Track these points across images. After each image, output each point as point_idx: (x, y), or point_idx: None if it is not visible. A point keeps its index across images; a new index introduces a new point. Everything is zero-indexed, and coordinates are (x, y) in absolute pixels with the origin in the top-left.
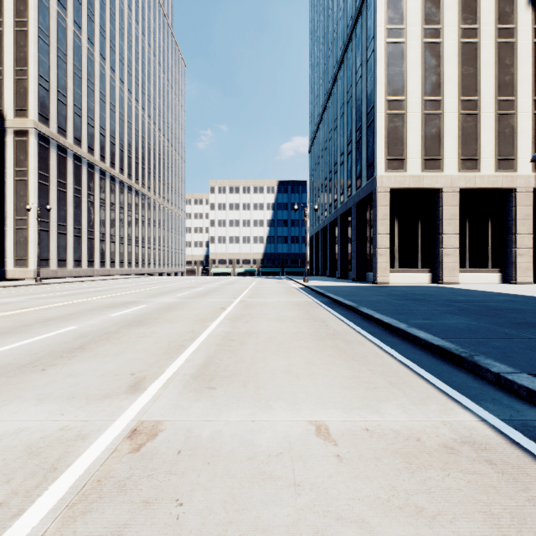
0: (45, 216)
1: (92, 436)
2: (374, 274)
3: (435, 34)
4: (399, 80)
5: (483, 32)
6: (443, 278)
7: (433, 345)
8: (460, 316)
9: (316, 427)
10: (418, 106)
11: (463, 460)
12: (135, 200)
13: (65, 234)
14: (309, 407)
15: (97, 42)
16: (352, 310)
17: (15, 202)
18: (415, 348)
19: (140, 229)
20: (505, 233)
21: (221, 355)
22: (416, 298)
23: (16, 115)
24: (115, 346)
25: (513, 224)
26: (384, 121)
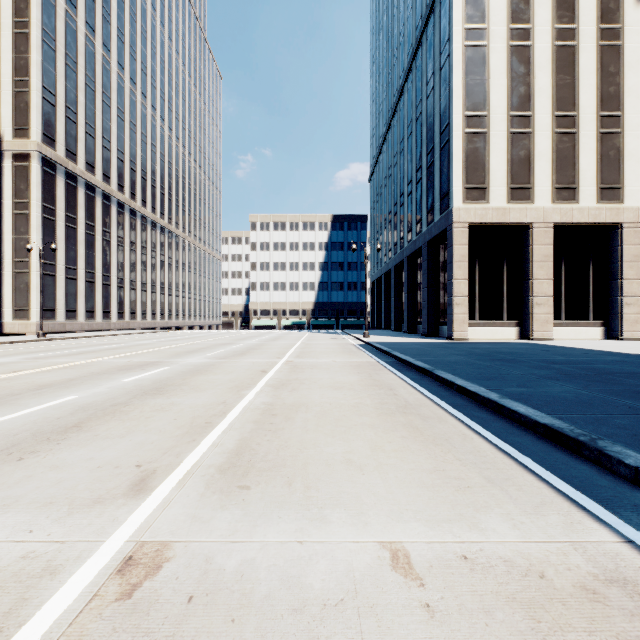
0: (51, 257)
1: (66, 570)
2: (450, 328)
3: (523, 36)
4: (480, 92)
5: (582, 33)
6: (533, 333)
7: (538, 423)
8: (564, 382)
9: (391, 553)
10: (503, 123)
11: (616, 614)
12: (160, 239)
13: (75, 280)
14: (379, 519)
15: (114, 48)
16: (425, 373)
17: (14, 240)
18: (514, 427)
19: (166, 274)
20: (609, 278)
21: (259, 437)
22: (504, 358)
23: (15, 135)
24: (121, 423)
25: (619, 267)
26: (462, 142)
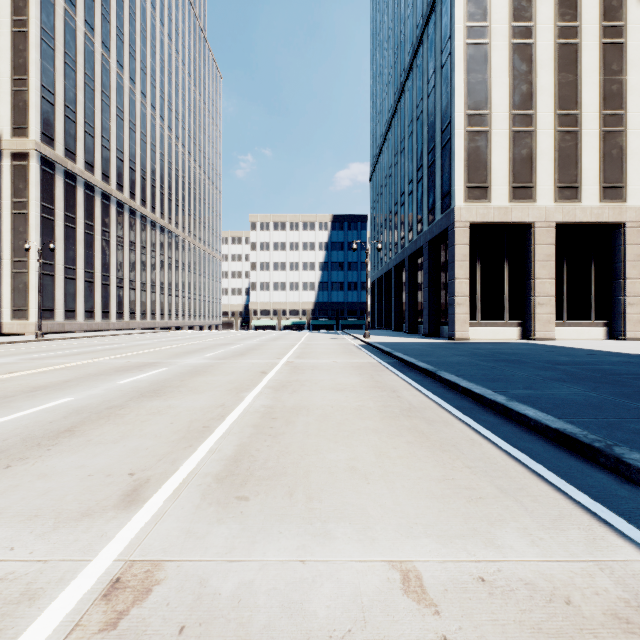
0: (49, 257)
1: (46, 594)
2: (451, 328)
3: (525, 33)
4: (482, 90)
5: (585, 30)
6: (536, 333)
7: (549, 428)
8: (571, 384)
9: (401, 575)
10: (505, 122)
11: None
12: (159, 238)
13: (74, 280)
14: (387, 534)
15: (113, 46)
16: (428, 375)
17: (13, 240)
18: (523, 432)
19: (166, 274)
20: (611, 277)
21: (259, 442)
22: (508, 359)
23: (14, 134)
24: (116, 428)
25: (622, 267)
26: (464, 140)
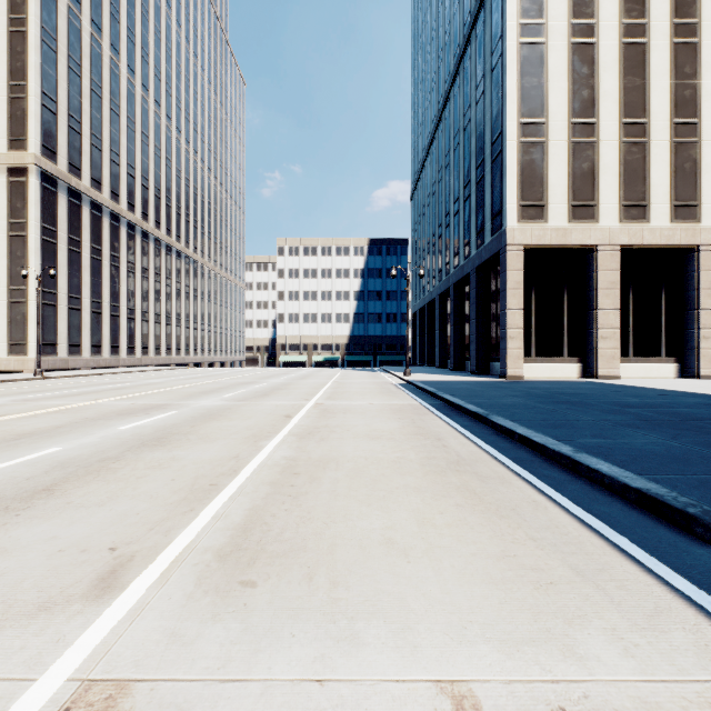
0: (51, 285)
1: None
2: (503, 364)
3: (587, 32)
4: (538, 96)
5: (654, 28)
6: (598, 370)
7: (628, 488)
8: (646, 430)
9: (453, 704)
10: (563, 132)
11: None
12: (176, 264)
13: (79, 310)
14: (433, 638)
15: (124, 49)
16: (479, 419)
17: (9, 266)
18: (596, 491)
19: (183, 304)
20: (684, 307)
21: (275, 505)
22: (569, 400)
23: (10, 146)
24: (104, 486)
25: (696, 296)
26: (517, 153)
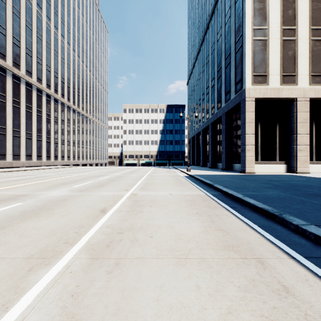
0: (2, 124)
1: None
2: (243, 165)
3: None
4: (263, 13)
5: None
6: (297, 168)
7: None
8: None
9: None
10: (277, 34)
11: None
12: (72, 116)
13: (19, 137)
14: None
15: (44, 7)
16: (270, 217)
17: None
18: None
19: (76, 135)
20: None
21: None
22: (316, 193)
23: None
24: None
25: None
26: (251, 45)
